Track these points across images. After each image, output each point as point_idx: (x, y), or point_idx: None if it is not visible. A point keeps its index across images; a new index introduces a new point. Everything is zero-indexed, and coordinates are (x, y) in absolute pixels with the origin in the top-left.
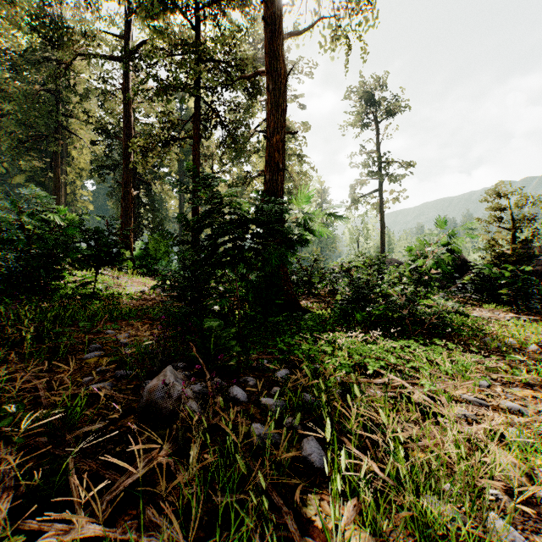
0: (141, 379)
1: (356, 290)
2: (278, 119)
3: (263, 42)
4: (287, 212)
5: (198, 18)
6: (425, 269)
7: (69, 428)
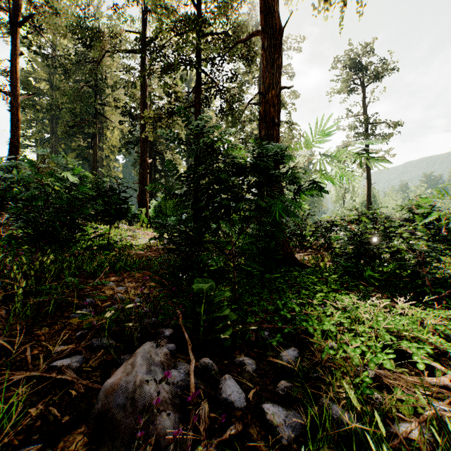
0: (119, 352)
1: (357, 244)
2: (273, 75)
3: (257, 25)
4: (289, 156)
5: None
6: (424, 223)
7: None
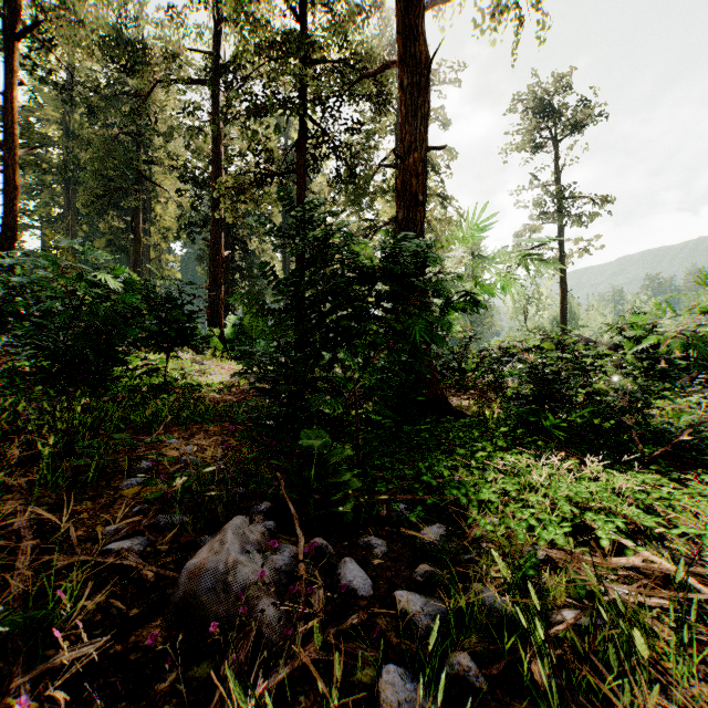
0: (196, 532)
1: (539, 383)
2: (416, 130)
3: (392, 44)
4: (436, 256)
5: (304, 7)
6: (641, 351)
7: (44, 640)
